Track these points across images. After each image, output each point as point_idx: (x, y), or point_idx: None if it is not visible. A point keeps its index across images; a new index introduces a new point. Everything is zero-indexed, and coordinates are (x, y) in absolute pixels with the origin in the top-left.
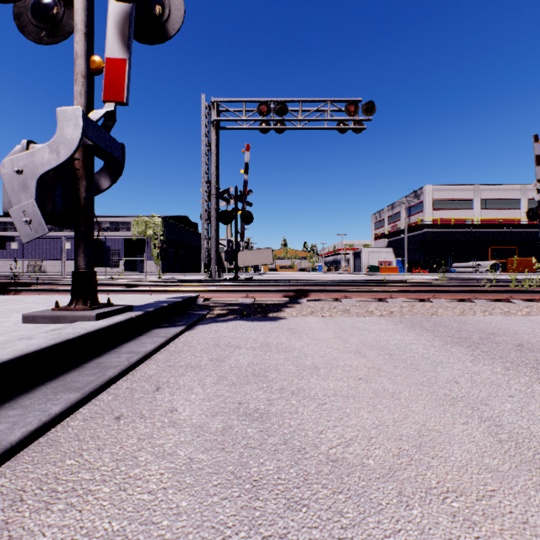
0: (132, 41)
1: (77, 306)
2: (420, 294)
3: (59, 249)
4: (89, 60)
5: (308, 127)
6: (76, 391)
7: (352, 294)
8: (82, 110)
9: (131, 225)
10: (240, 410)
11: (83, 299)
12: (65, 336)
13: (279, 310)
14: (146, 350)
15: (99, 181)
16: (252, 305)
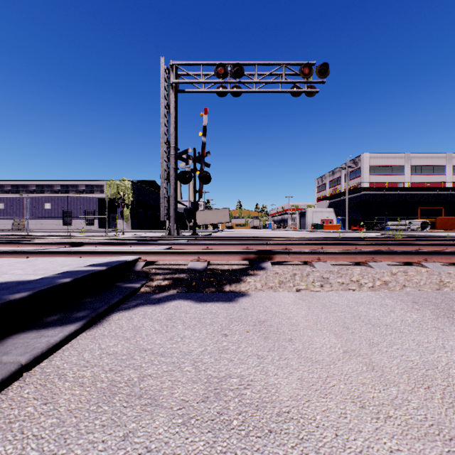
0: None
1: None
2: (408, 257)
3: (40, 209)
4: None
5: (263, 91)
6: None
7: (325, 256)
8: None
9: (104, 188)
10: None
11: None
12: None
13: (238, 279)
14: None
15: None
16: (204, 271)
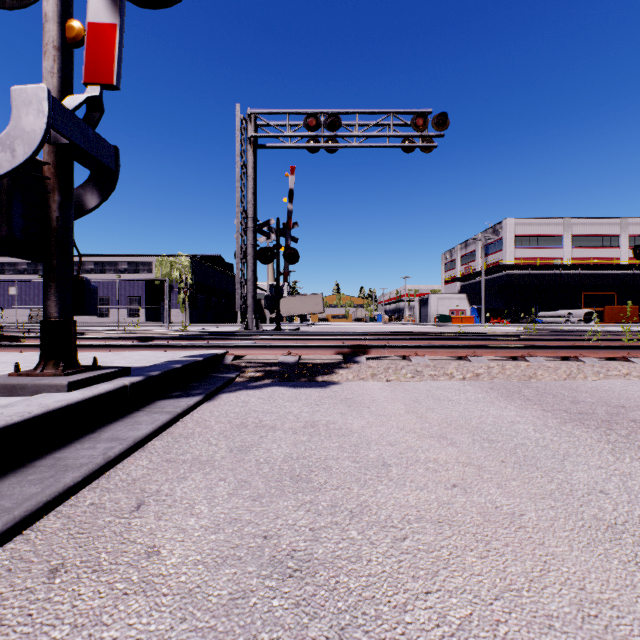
0: (124, 0)
1: (45, 370)
2: (512, 351)
3: None
4: (65, 25)
5: (366, 145)
6: None
7: (424, 350)
8: (47, 90)
9: (153, 266)
10: (264, 553)
11: (54, 361)
12: (4, 419)
13: (331, 371)
14: (137, 436)
15: (84, 198)
16: (296, 364)
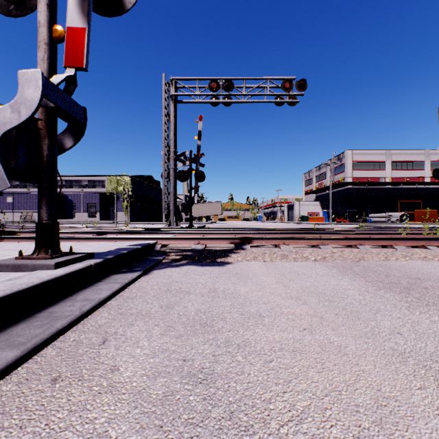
0: (91, 12)
1: (39, 255)
2: (348, 241)
3: None
4: (52, 29)
5: (251, 101)
6: (16, 348)
7: (289, 241)
8: (41, 73)
9: (105, 183)
10: (183, 369)
11: (45, 249)
12: (17, 287)
13: (226, 255)
14: (100, 297)
15: (63, 141)
16: (203, 250)
